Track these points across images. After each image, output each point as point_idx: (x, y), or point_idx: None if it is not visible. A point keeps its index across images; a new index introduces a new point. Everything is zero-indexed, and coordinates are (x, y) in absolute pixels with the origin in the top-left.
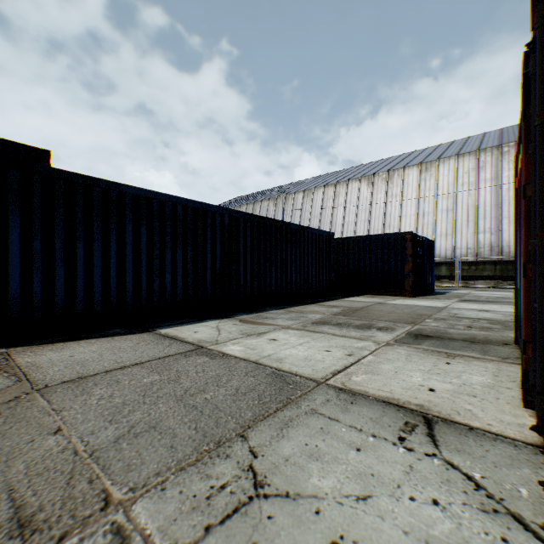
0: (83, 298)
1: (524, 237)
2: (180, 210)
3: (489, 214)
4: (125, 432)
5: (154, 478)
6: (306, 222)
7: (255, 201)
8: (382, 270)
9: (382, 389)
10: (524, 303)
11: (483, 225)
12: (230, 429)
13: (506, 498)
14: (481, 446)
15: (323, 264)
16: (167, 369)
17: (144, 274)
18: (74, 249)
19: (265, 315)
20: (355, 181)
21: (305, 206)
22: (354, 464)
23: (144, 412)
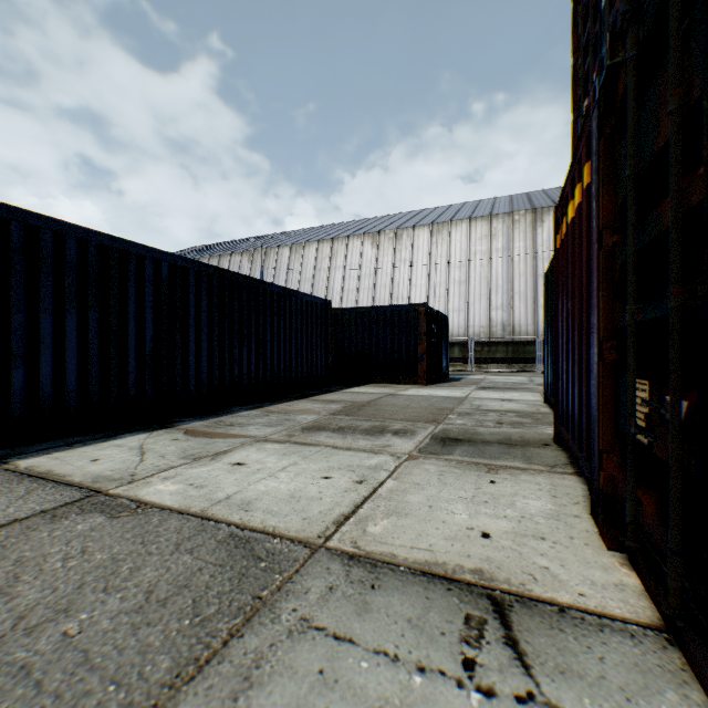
0: None
1: (604, 304)
2: (73, 246)
3: (502, 289)
4: None
5: None
6: (294, 287)
7: (222, 253)
8: (392, 352)
9: (416, 546)
10: (603, 398)
11: (496, 301)
12: None
13: None
14: (591, 650)
15: (317, 343)
16: None
17: None
18: None
19: (230, 420)
20: (357, 238)
21: (293, 266)
22: None
23: None
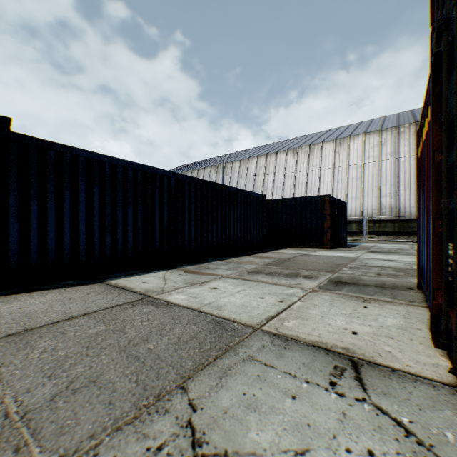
0: (37, 253)
1: (434, 197)
2: (131, 173)
3: (389, 182)
4: (63, 388)
5: (87, 442)
6: (242, 186)
7: (199, 168)
8: (306, 227)
9: (311, 334)
10: (433, 255)
11: (385, 190)
12: (171, 380)
13: (435, 444)
14: (404, 388)
15: (257, 222)
16: (113, 319)
17: (97, 230)
18: (28, 207)
19: (207, 266)
20: (283, 153)
21: (241, 173)
22: (290, 414)
23: (85, 365)
